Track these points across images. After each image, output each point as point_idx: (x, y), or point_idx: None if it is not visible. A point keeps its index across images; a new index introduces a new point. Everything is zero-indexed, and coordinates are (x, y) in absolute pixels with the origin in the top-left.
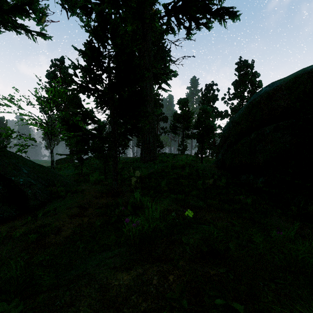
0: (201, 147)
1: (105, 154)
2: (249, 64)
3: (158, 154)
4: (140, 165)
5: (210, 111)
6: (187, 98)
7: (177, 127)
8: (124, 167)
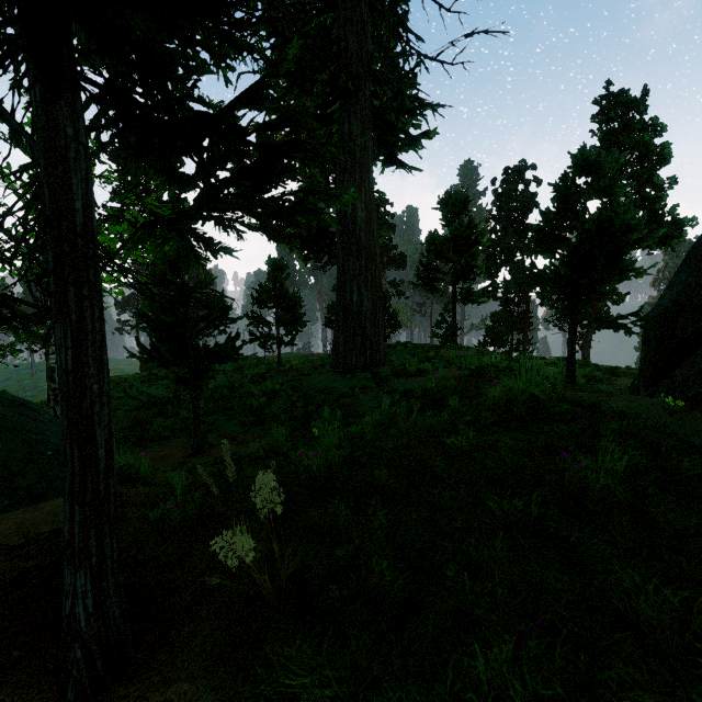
0: (494, 329)
1: (204, 349)
2: (633, 101)
3: (386, 347)
4: (329, 381)
5: (608, 169)
6: (464, 192)
7: (438, 272)
8: (278, 389)
